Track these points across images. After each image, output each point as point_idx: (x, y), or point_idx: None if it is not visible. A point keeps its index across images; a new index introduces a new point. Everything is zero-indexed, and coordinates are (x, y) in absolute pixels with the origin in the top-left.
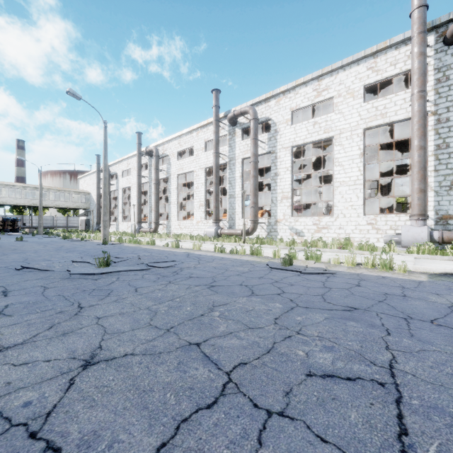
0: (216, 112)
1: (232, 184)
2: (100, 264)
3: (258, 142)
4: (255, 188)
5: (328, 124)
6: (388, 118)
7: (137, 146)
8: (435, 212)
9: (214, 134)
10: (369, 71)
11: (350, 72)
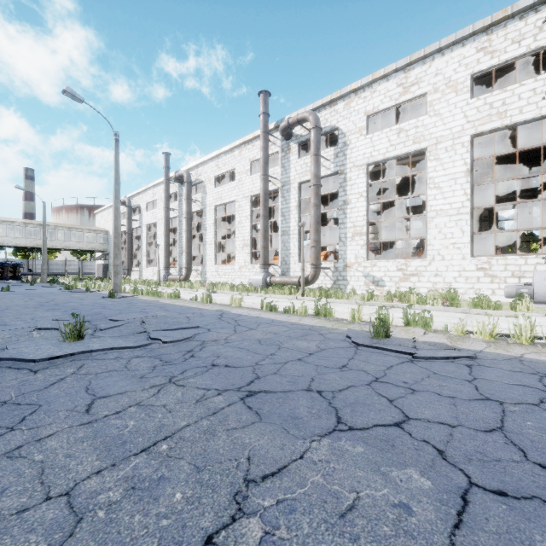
0: (265, 121)
1: (286, 217)
2: (68, 335)
3: (321, 160)
4: (316, 221)
5: (419, 132)
6: (509, 118)
7: (164, 171)
8: None
9: (262, 151)
10: (479, 54)
11: (452, 57)
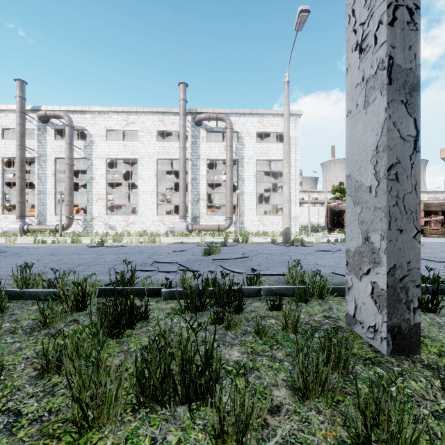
0: (22, 103)
1: (42, 180)
2: None
3: (74, 147)
4: (70, 188)
5: (135, 149)
6: (170, 156)
7: None
8: (191, 215)
9: (19, 126)
10: (160, 122)
11: (149, 118)
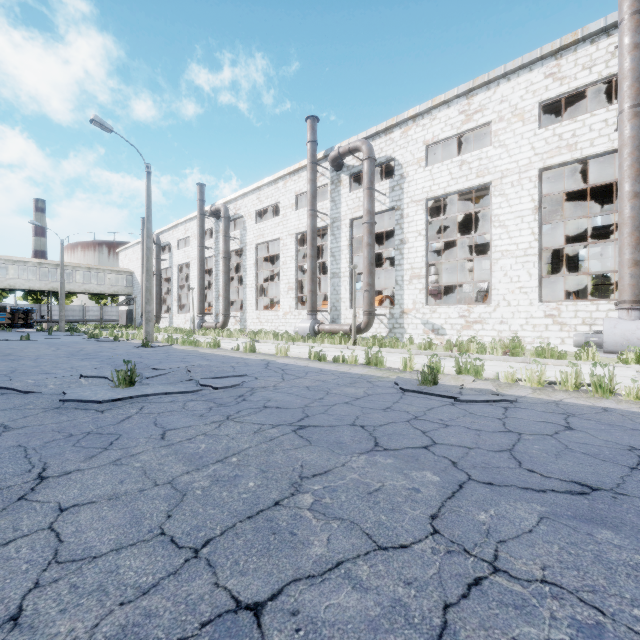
0: (313, 150)
1: (336, 257)
2: (120, 381)
3: (375, 194)
4: (370, 263)
5: (483, 164)
6: (580, 151)
7: (198, 204)
8: None
9: (310, 183)
10: (548, 80)
11: (518, 83)
